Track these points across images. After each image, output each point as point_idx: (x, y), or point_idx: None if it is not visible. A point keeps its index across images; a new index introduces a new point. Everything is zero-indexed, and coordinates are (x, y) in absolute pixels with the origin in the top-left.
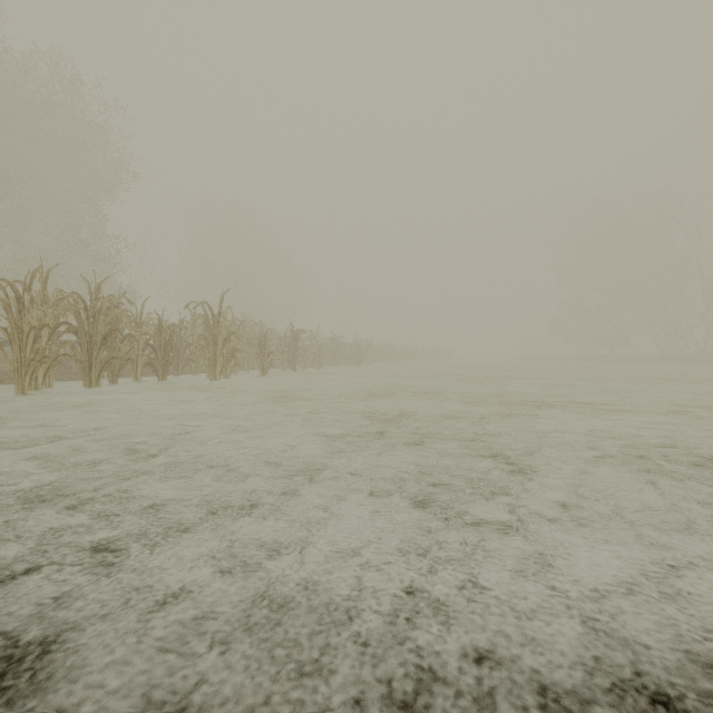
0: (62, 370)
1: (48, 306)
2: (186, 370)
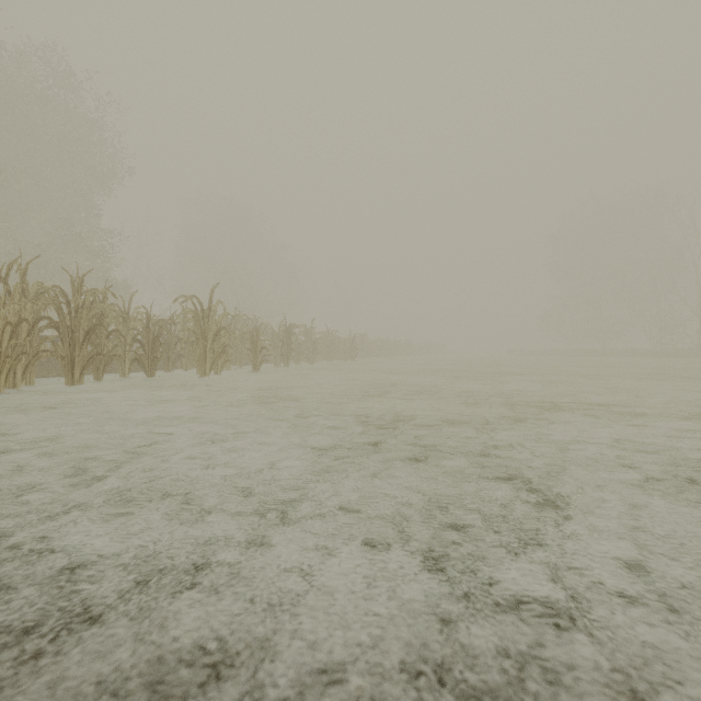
0: (48, 366)
1: (26, 300)
2: (178, 365)
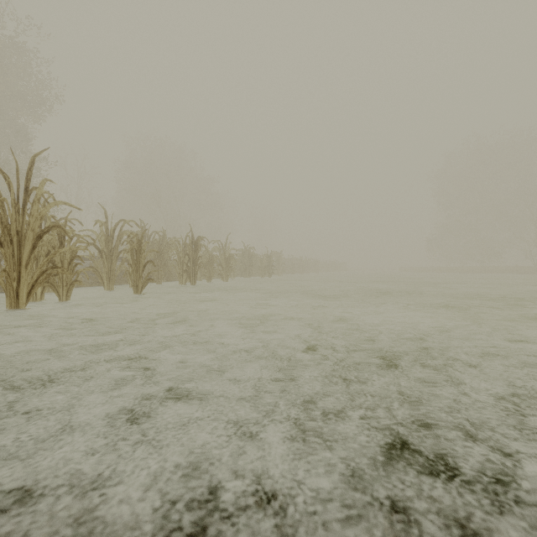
0: None
1: None
2: None
